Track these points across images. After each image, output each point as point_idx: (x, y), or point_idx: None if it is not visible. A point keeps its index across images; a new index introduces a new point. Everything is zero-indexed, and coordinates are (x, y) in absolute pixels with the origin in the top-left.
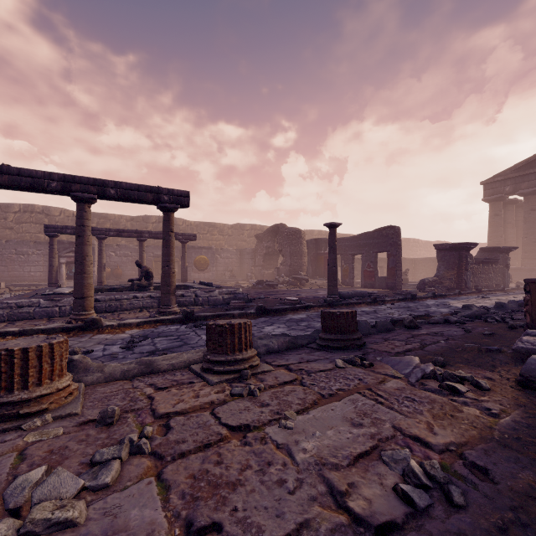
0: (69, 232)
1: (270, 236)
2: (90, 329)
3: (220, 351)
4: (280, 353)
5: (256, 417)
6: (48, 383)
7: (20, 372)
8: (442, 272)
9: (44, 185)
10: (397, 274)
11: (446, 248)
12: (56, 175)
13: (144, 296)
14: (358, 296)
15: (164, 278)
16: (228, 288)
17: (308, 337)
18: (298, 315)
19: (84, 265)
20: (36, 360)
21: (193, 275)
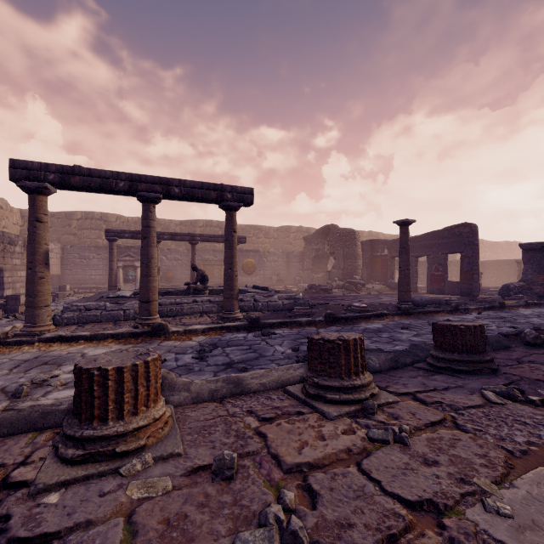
0: (126, 236)
1: (320, 238)
2: (156, 335)
3: (332, 373)
4: (384, 373)
5: (434, 485)
6: (143, 412)
7: (114, 397)
8: (531, 276)
9: (112, 185)
10: (473, 278)
11: (537, 248)
12: (123, 174)
13: (203, 301)
14: (433, 303)
15: (227, 281)
16: (286, 293)
17: (409, 354)
18: (372, 324)
19: (149, 268)
20: (131, 382)
21: (240, 278)
